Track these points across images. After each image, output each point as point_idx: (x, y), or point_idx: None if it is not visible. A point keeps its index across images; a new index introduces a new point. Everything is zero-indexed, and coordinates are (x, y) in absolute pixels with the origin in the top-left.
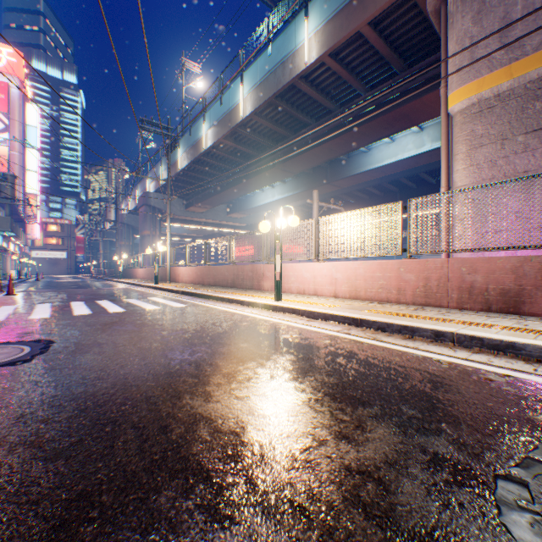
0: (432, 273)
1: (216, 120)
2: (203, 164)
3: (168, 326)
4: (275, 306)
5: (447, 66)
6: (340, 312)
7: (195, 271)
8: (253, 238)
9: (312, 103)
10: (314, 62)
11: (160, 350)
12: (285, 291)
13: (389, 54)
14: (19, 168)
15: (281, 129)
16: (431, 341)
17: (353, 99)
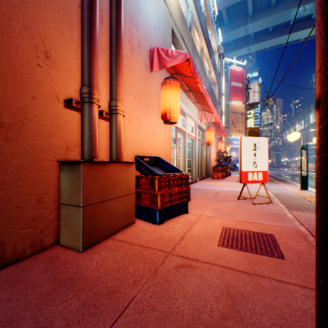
0: None
1: None
2: None
3: (297, 173)
4: None
5: None
6: None
7: (313, 165)
8: None
9: None
10: None
11: (295, 174)
12: None
13: None
14: None
15: None
16: None
17: None
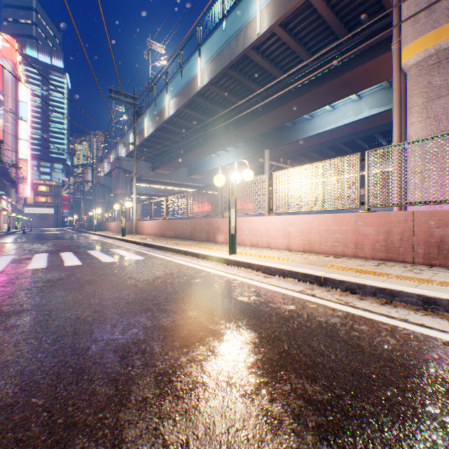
0: (394, 227)
1: (177, 91)
2: (167, 131)
3: (114, 284)
4: (230, 260)
5: (401, 20)
6: (299, 268)
7: (157, 224)
8: (210, 196)
9: (263, 74)
10: (265, 32)
11: (88, 322)
12: (239, 244)
13: (336, 23)
14: (12, 137)
15: (235, 99)
16: (418, 309)
17: (300, 69)
